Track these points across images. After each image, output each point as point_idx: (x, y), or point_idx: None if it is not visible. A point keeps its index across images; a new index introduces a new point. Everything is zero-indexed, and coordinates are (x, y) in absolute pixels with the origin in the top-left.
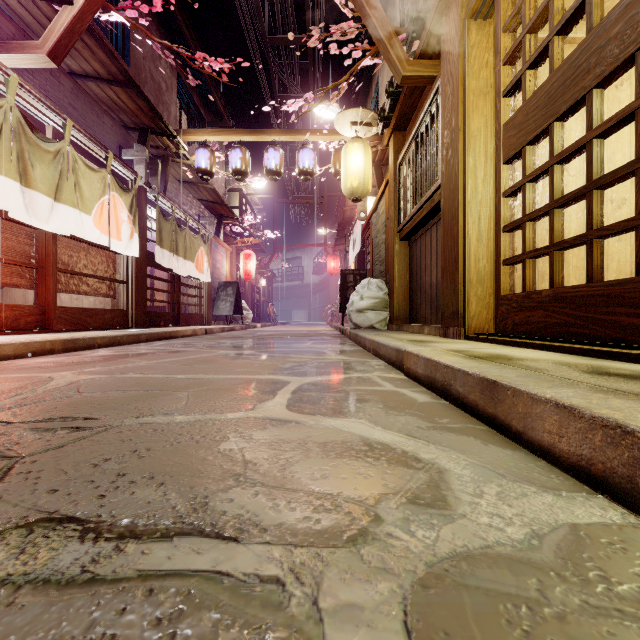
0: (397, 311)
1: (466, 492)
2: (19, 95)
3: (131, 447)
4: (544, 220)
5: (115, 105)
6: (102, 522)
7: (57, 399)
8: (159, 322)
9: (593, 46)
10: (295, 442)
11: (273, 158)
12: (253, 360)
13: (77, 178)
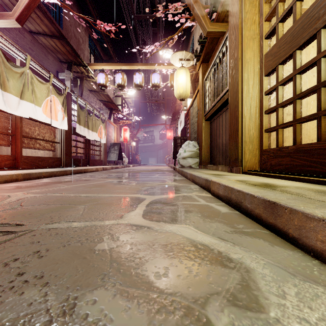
0: (204, 158)
1: (272, 292)
2: (1, 42)
3: (36, 248)
4: (285, 108)
5: (54, 49)
6: None
7: (5, 210)
8: (78, 164)
9: (322, 3)
10: (146, 244)
11: (138, 78)
12: (126, 185)
13: (33, 87)
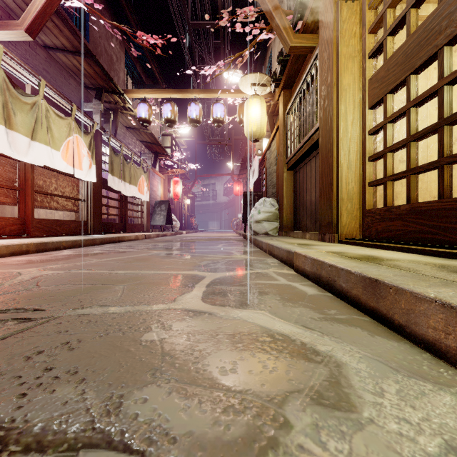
0: (285, 222)
1: (367, 390)
2: (4, 61)
3: (65, 338)
4: (397, 153)
5: (78, 70)
6: (13, 429)
7: (18, 292)
8: (111, 230)
9: (444, 12)
10: (208, 333)
11: (194, 110)
12: (178, 259)
13: (49, 123)
